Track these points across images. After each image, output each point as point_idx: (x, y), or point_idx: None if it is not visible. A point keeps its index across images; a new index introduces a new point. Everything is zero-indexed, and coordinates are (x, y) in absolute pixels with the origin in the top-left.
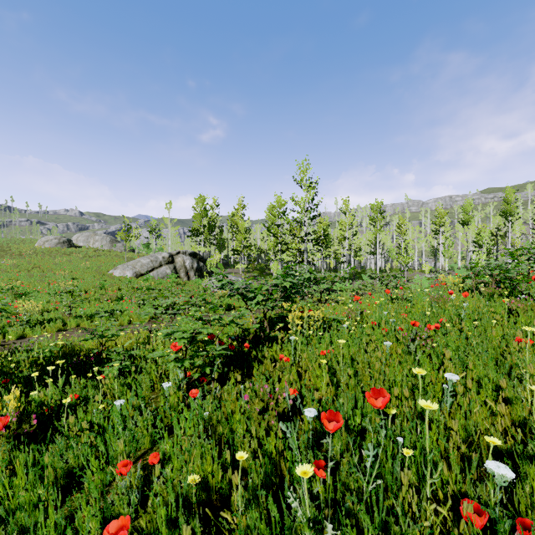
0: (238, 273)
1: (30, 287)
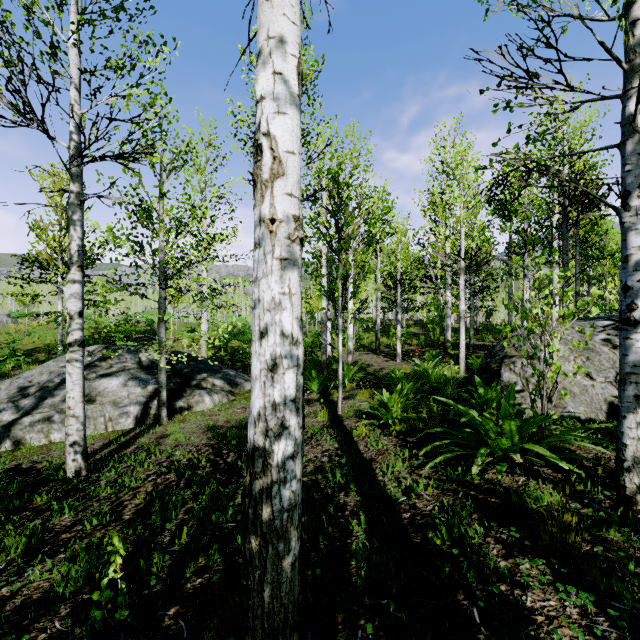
0: None
1: None
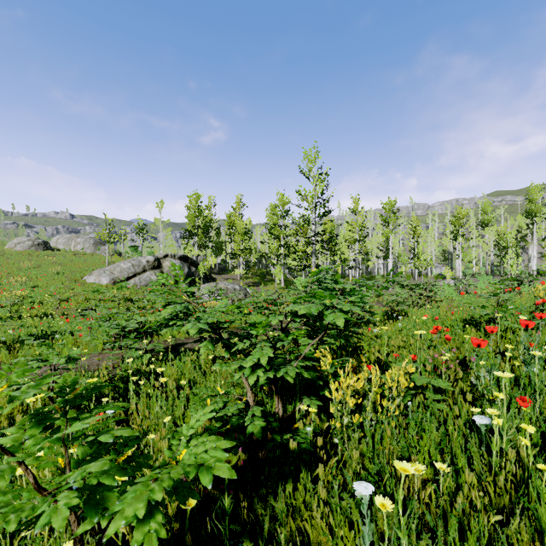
0: (236, 279)
1: None
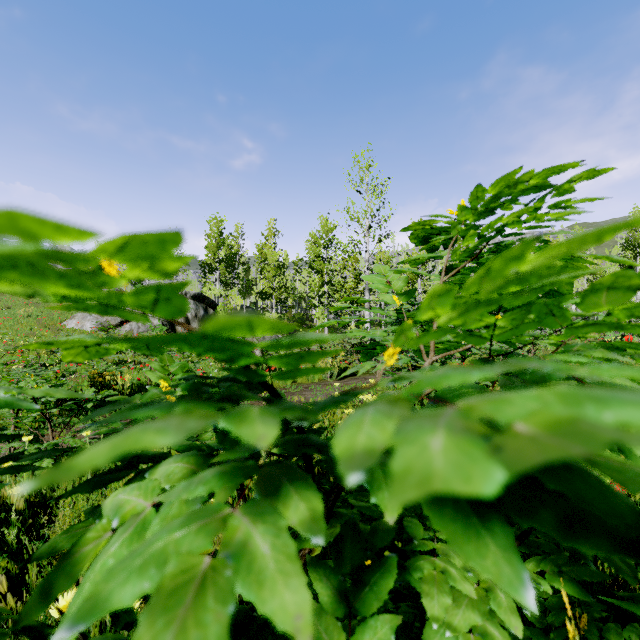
0: None
1: None
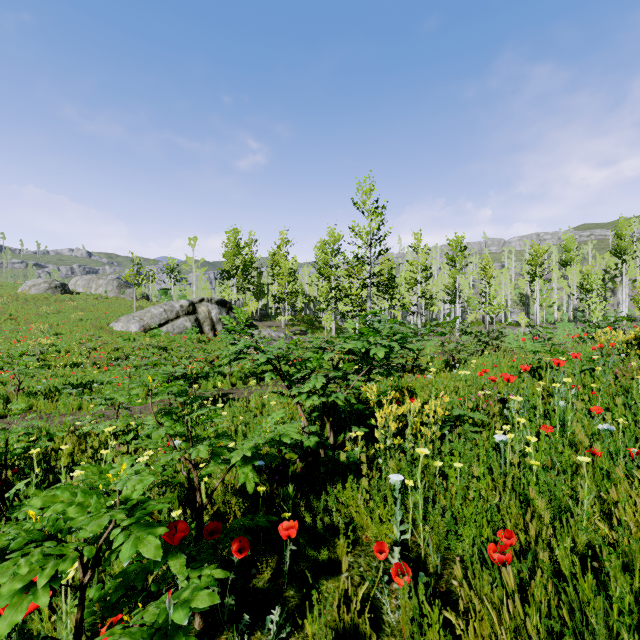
0: (281, 327)
1: None
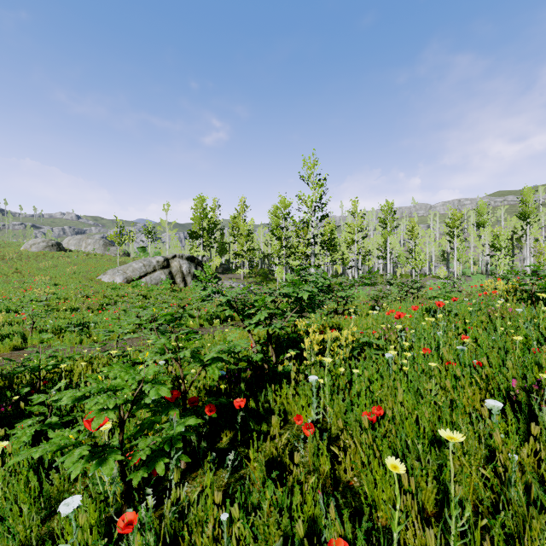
0: (240, 279)
1: (3, 294)
